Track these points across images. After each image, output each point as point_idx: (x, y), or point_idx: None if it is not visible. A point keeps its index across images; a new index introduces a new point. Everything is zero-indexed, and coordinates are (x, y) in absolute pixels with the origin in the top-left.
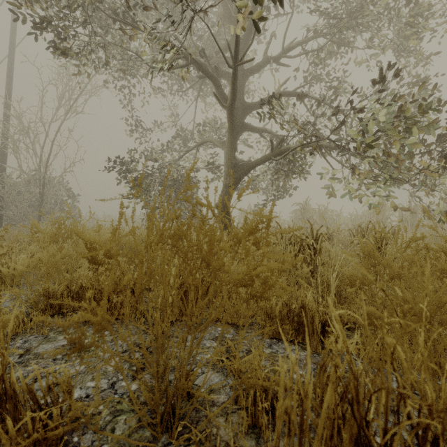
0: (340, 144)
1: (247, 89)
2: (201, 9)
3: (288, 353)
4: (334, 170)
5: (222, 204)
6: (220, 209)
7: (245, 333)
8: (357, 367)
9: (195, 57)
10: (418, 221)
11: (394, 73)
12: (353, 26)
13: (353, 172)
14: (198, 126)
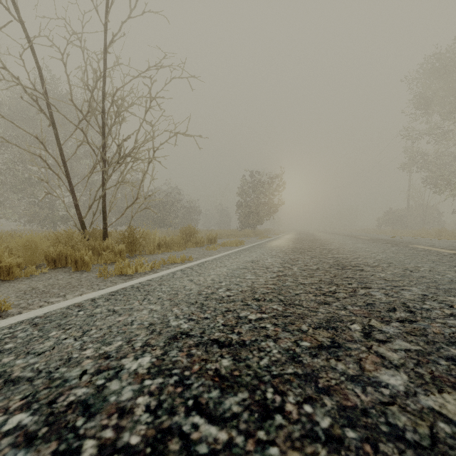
0: None
1: None
2: None
3: None
4: None
5: None
6: None
7: None
8: None
9: None
10: None
11: None
12: None
13: None
14: None
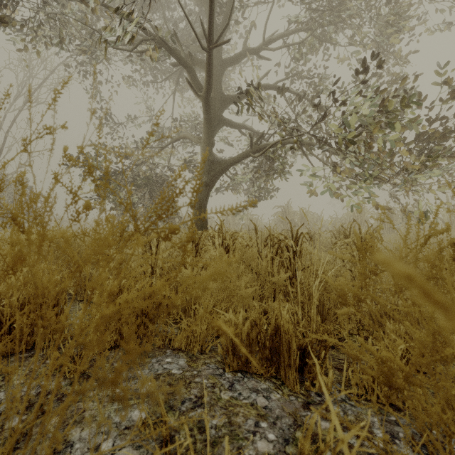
0: (322, 140)
1: (227, 85)
2: None
3: (254, 398)
4: (316, 168)
5: (198, 204)
6: (195, 209)
7: (201, 365)
8: (348, 415)
9: (167, 40)
10: (437, 205)
11: (377, 64)
12: (334, 21)
13: (335, 171)
14: (174, 120)
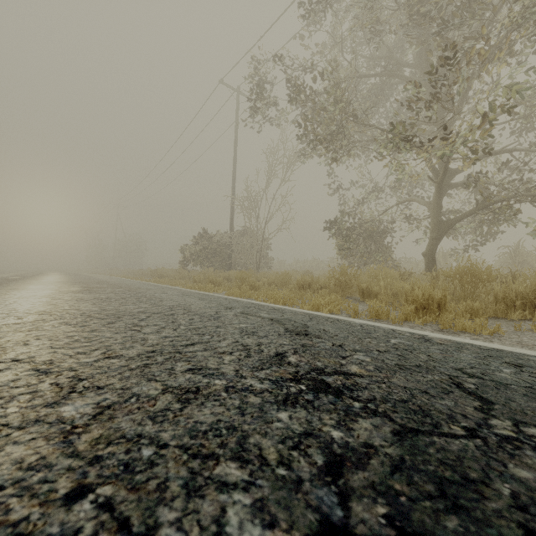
0: None
1: None
2: (436, 153)
3: None
4: None
5: (429, 253)
6: (427, 257)
7: None
8: None
9: None
10: None
11: None
12: None
13: None
14: (394, 182)
